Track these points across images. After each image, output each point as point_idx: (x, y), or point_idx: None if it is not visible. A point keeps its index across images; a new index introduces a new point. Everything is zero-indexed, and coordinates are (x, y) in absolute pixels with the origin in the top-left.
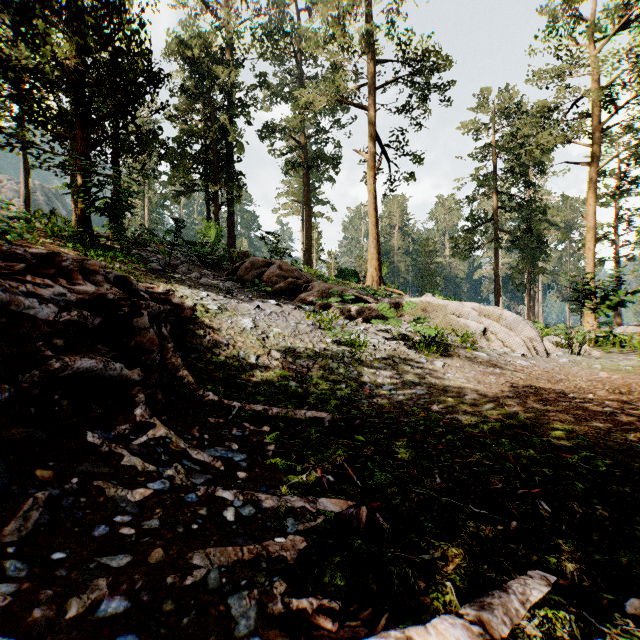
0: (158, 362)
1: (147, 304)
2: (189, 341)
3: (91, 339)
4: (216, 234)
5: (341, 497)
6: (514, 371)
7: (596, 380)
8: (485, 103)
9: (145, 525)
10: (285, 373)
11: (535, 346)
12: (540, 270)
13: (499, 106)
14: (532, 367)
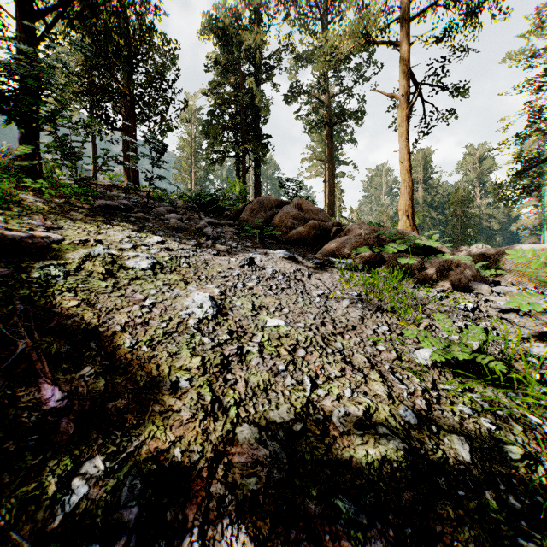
0: None
1: None
2: None
3: None
4: (240, 192)
5: None
6: None
7: None
8: (541, 23)
9: None
10: None
11: None
12: None
13: None
14: None
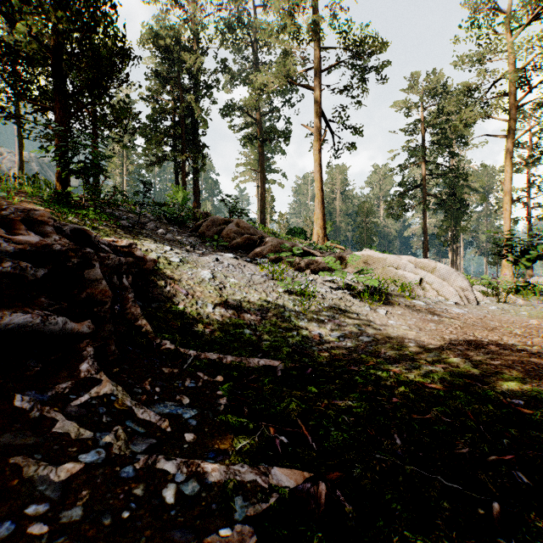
0: (117, 312)
1: (107, 256)
2: (150, 291)
3: (32, 291)
4: (183, 197)
5: (296, 465)
6: (451, 318)
7: (528, 327)
8: (415, 85)
9: (63, 517)
10: (240, 321)
11: (466, 295)
12: (462, 228)
13: (427, 87)
14: (466, 314)
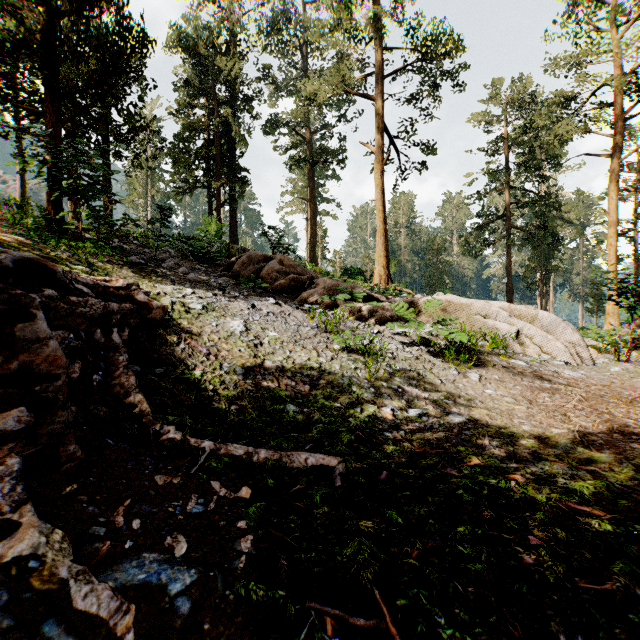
0: (96, 384)
1: (82, 301)
2: (156, 350)
3: None
4: (217, 231)
5: None
6: (567, 385)
7: None
8: (497, 94)
9: None
10: (281, 392)
11: (579, 352)
12: (554, 268)
13: (512, 97)
14: (585, 379)
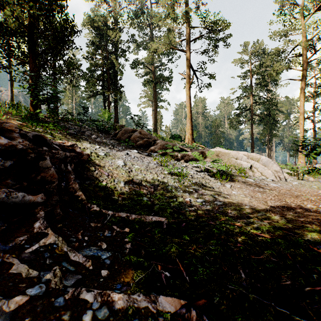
0: (63, 187)
1: (57, 152)
2: (85, 173)
3: (2, 176)
4: (108, 116)
5: (175, 294)
6: (270, 190)
7: (318, 195)
8: (246, 49)
9: None
10: (141, 192)
11: (279, 175)
12: (274, 135)
13: (253, 50)
14: (279, 187)
